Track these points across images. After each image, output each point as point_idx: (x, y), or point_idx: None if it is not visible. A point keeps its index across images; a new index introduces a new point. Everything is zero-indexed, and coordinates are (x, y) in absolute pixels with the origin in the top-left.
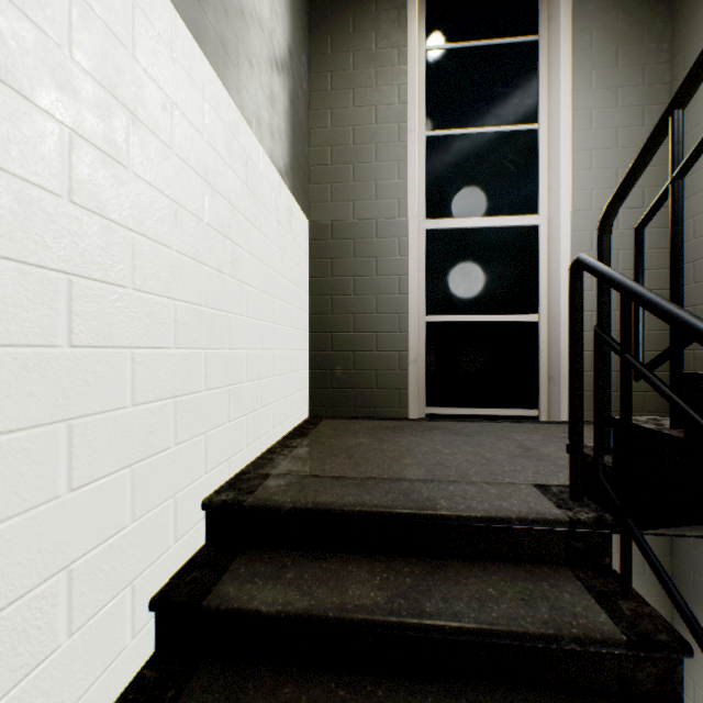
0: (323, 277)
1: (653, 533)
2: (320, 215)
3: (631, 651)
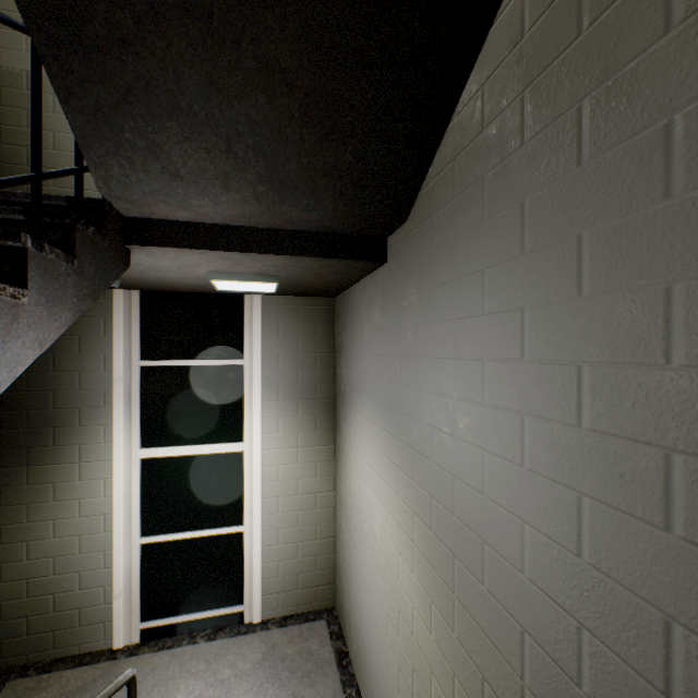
0: (17, 127)
1: (179, 247)
2: (13, 63)
3: (28, 216)
